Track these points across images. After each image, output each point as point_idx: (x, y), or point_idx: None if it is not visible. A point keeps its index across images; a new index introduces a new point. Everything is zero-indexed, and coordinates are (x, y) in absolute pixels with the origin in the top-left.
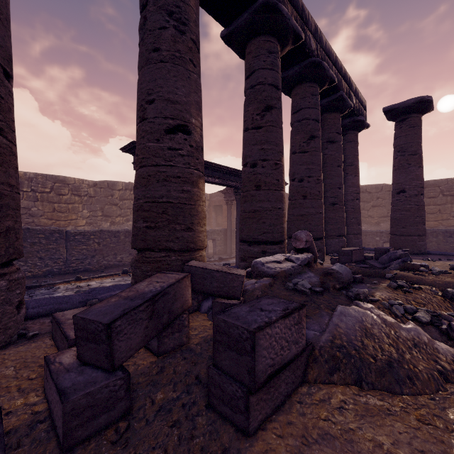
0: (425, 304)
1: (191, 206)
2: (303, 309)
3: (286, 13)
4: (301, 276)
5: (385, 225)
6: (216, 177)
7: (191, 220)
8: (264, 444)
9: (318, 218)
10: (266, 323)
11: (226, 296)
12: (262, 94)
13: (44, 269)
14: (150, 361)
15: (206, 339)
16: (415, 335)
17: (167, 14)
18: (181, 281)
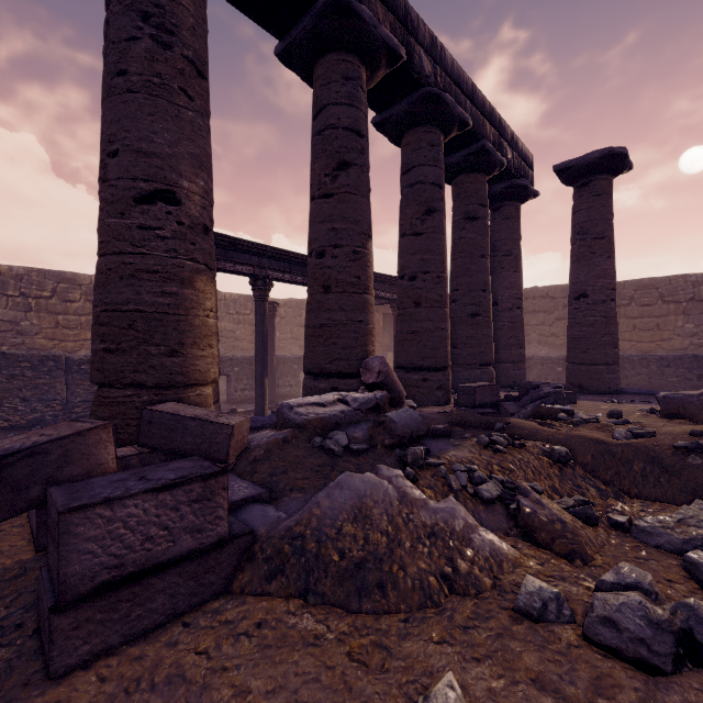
0: (513, 471)
1: (180, 316)
2: (219, 478)
3: (368, 16)
4: (357, 426)
5: None
6: (298, 274)
7: (180, 340)
8: (62, 692)
9: (438, 336)
10: (106, 499)
11: (205, 457)
12: (334, 144)
13: (30, 416)
14: (18, 559)
15: None
16: (444, 518)
17: (140, 17)
18: (84, 433)
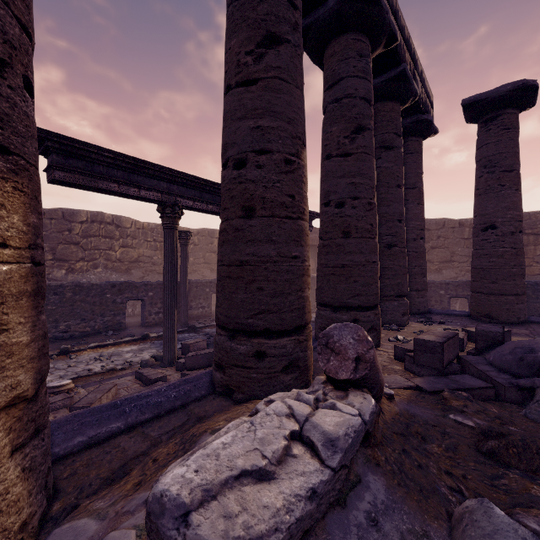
0: None
1: None
2: None
3: None
4: (345, 521)
5: (448, 272)
6: (209, 202)
7: None
8: None
9: (369, 271)
10: None
11: None
12: (258, 8)
13: None
14: None
15: None
16: None
17: None
18: None
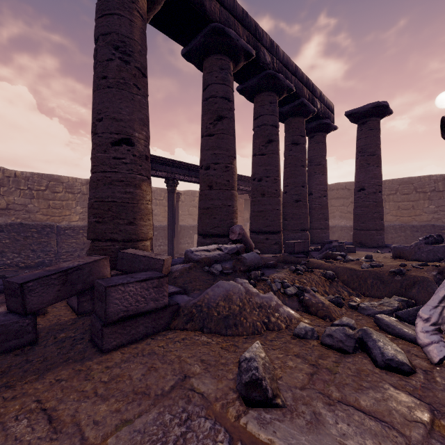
0: (305, 283)
1: (134, 204)
2: (165, 278)
3: (234, 35)
4: (227, 262)
5: None
6: (193, 176)
7: (134, 216)
8: (109, 356)
9: (274, 214)
10: (121, 283)
11: None
12: (214, 106)
13: (36, 260)
14: (70, 318)
15: None
16: (266, 301)
17: (113, 48)
18: (98, 261)
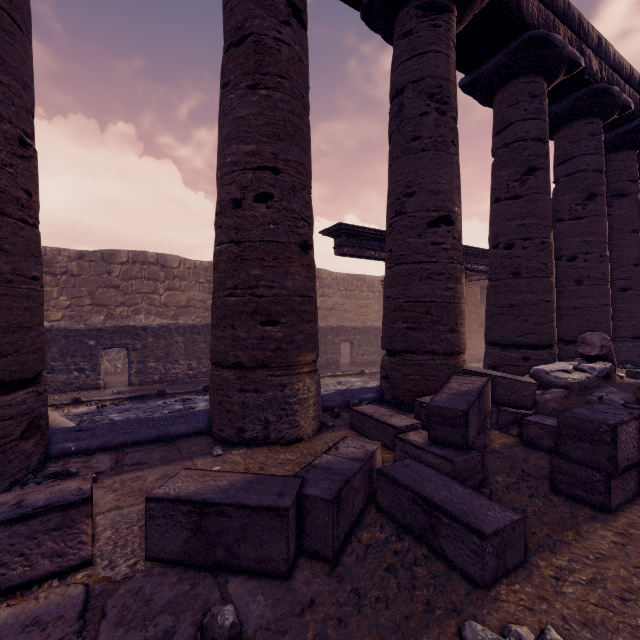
0: None
1: (455, 304)
2: None
3: (559, 41)
4: (600, 390)
5: None
6: None
7: (455, 321)
8: (628, 519)
9: (601, 312)
10: (620, 421)
11: (514, 405)
12: (522, 154)
13: None
14: None
15: (505, 445)
16: None
17: (427, 98)
18: (487, 384)
